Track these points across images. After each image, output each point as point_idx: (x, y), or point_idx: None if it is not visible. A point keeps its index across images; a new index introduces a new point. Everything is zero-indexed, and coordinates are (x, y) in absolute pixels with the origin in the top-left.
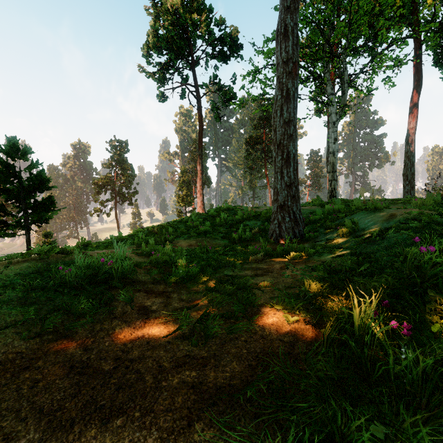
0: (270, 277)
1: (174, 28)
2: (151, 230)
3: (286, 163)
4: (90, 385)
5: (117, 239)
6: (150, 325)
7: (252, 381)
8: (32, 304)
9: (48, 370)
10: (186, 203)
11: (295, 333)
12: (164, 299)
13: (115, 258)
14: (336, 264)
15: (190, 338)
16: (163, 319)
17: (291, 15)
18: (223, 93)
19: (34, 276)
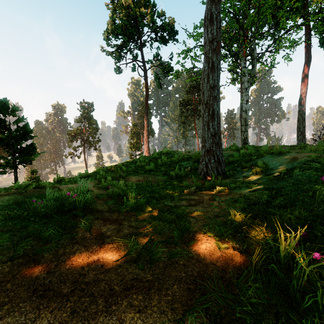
0: (201, 207)
1: (127, 18)
2: (110, 169)
3: (211, 118)
4: (49, 309)
5: (84, 175)
6: (104, 249)
7: (192, 305)
8: (9, 232)
9: (14, 293)
10: (136, 149)
11: (226, 258)
12: (117, 226)
13: (79, 192)
14: (253, 197)
15: (137, 261)
16: (115, 244)
17: (215, 5)
18: (163, 66)
19: (13, 207)
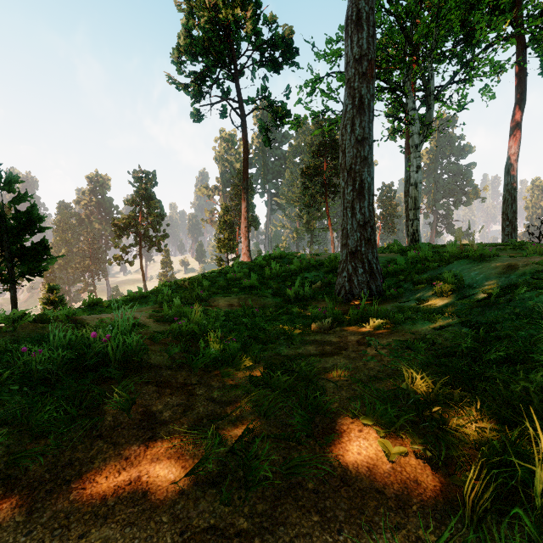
0: (344, 358)
1: (211, 27)
2: (181, 284)
3: (358, 195)
4: None
5: (136, 295)
6: (154, 453)
7: None
8: None
9: None
10: (228, 249)
11: (403, 477)
12: (184, 398)
13: (115, 330)
14: (441, 339)
15: (219, 482)
16: (177, 439)
17: None
18: (274, 109)
19: None
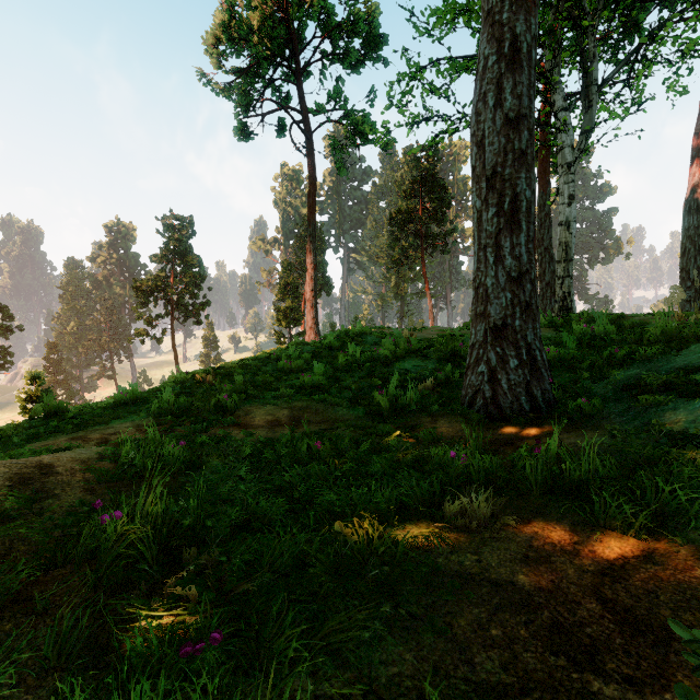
0: None
1: None
2: (203, 379)
3: (509, 222)
4: None
5: (124, 398)
6: None
7: None
8: None
9: None
10: (291, 322)
11: None
12: None
13: None
14: None
15: None
16: None
17: None
18: (352, 120)
19: None
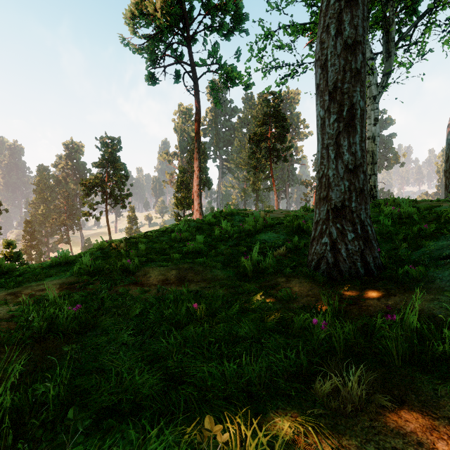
0: None
1: None
2: (118, 246)
3: (347, 126)
4: None
5: (58, 261)
6: None
7: None
8: None
9: None
10: (185, 206)
11: None
12: None
13: None
14: None
15: None
16: None
17: None
18: (224, 69)
19: None
